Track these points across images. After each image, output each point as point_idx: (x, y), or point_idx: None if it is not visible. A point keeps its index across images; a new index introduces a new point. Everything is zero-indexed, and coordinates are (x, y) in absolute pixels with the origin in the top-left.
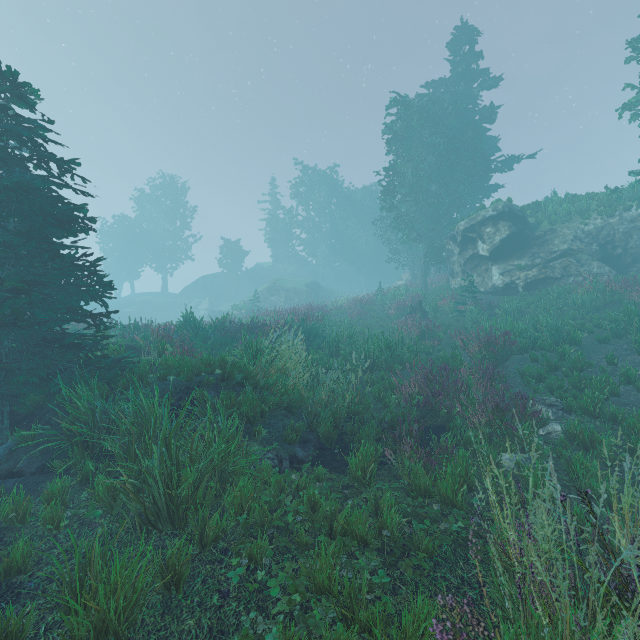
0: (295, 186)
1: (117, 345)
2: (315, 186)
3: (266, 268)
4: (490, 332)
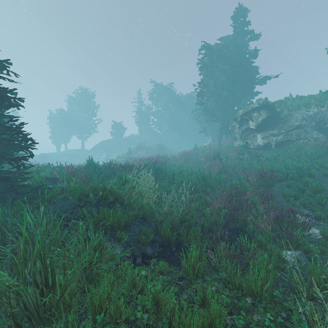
0: (151, 94)
1: (45, 177)
2: (161, 94)
3: (136, 136)
4: (260, 170)
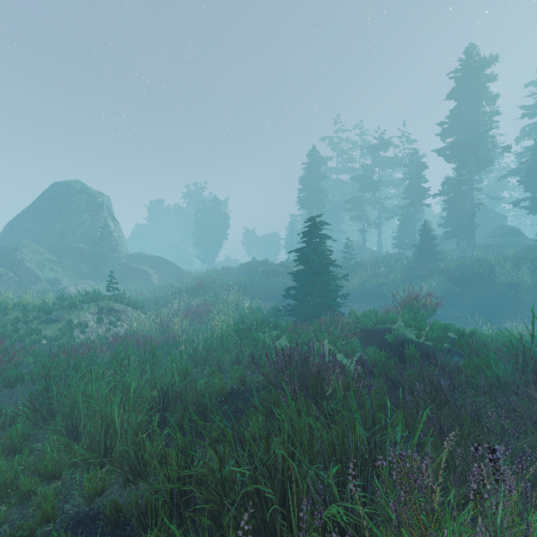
0: None
1: (390, 331)
2: None
3: None
4: None
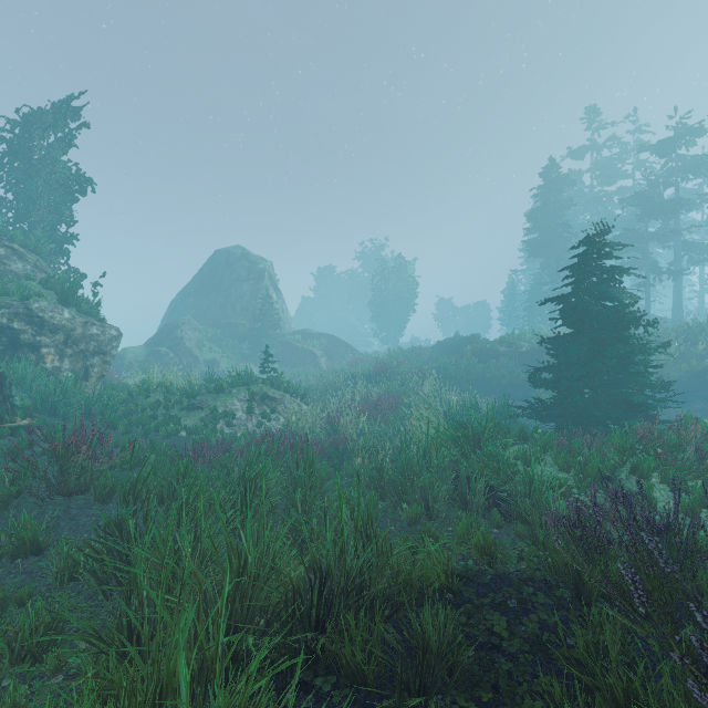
0: None
1: None
2: None
3: None
4: None
